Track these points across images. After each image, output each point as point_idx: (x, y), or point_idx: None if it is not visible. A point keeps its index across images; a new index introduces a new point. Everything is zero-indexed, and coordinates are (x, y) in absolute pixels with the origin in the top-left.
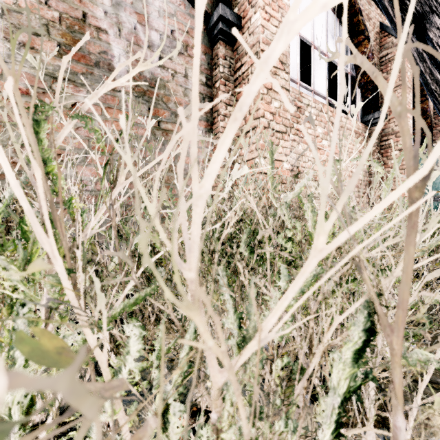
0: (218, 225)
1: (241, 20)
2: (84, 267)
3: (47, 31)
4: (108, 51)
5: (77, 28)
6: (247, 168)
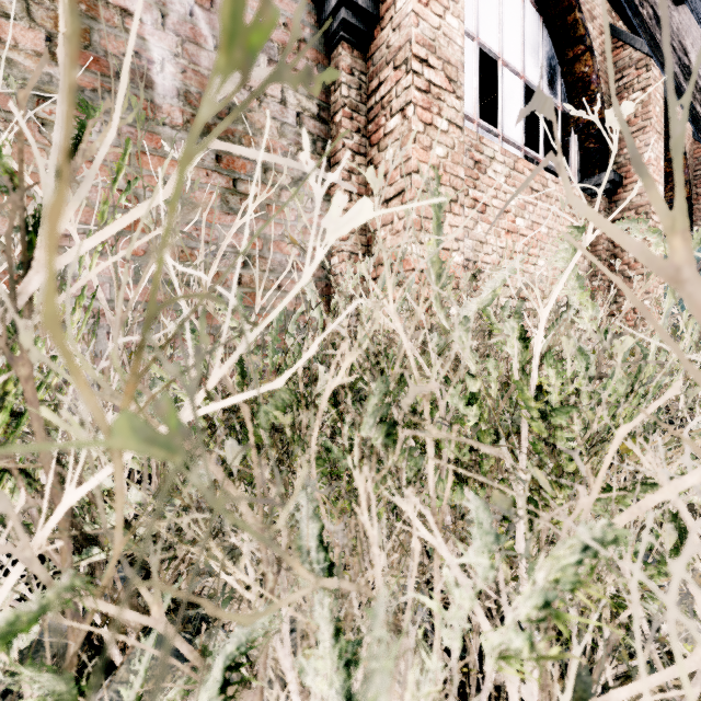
0: (280, 383)
1: (379, 6)
2: (4, 466)
3: (26, 11)
4: (141, 52)
5: (83, 8)
6: (369, 204)
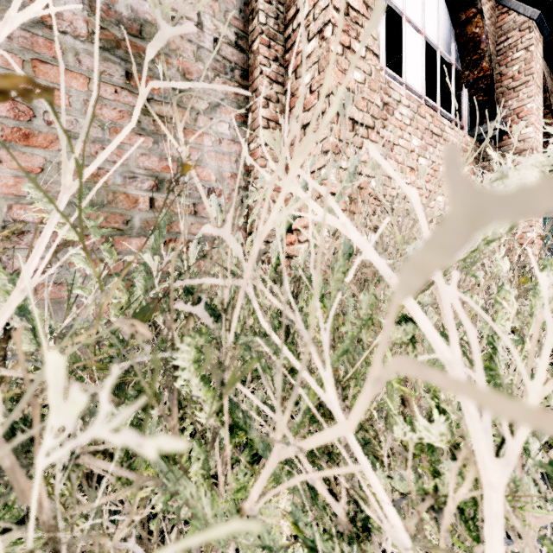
0: None
1: None
2: None
3: None
4: None
5: None
6: None
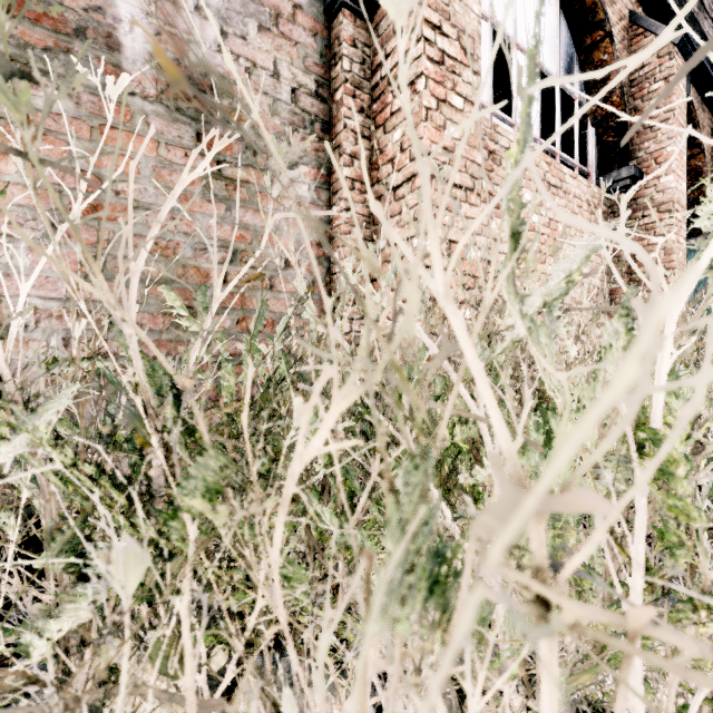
0: None
1: None
2: None
3: None
4: (106, 7)
5: None
6: None
